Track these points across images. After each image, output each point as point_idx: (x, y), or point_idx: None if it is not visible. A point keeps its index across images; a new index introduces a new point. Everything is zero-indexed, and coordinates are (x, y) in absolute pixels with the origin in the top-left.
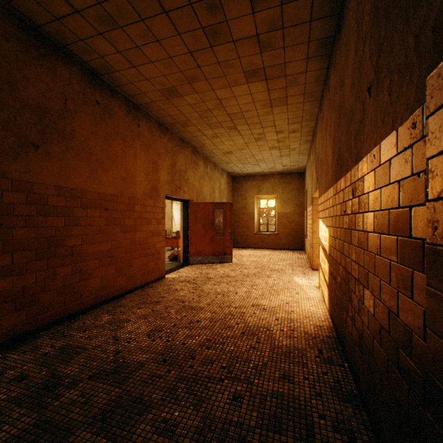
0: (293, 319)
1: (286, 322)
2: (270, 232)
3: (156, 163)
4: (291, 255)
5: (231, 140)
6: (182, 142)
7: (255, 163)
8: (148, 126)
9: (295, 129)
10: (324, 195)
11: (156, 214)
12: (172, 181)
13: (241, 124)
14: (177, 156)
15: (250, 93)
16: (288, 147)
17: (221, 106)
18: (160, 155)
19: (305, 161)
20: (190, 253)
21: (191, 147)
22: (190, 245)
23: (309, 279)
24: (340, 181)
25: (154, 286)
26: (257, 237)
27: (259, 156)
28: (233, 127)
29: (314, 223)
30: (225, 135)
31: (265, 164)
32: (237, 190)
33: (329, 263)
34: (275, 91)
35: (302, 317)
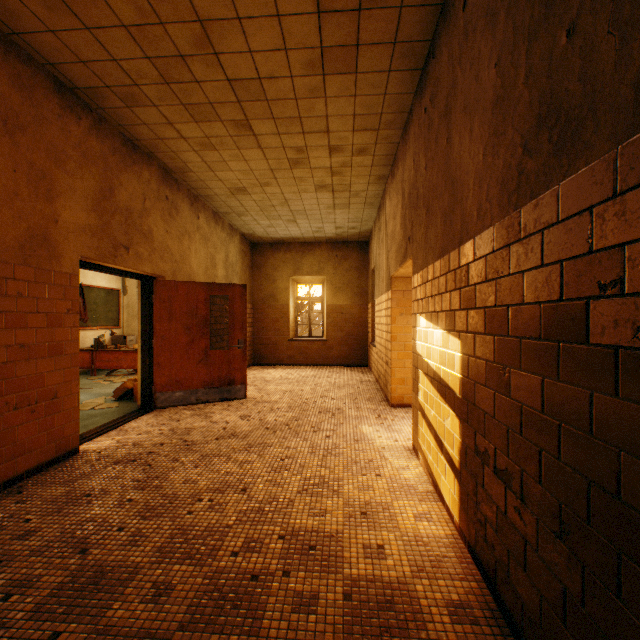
0: (390, 583)
1: (373, 603)
2: (314, 338)
3: (44, 174)
4: (349, 377)
5: (242, 158)
6: (133, 150)
7: (289, 219)
8: (13, 72)
9: (365, 147)
10: (442, 262)
11: (44, 303)
12: (103, 229)
13: (261, 116)
14: (119, 175)
15: (276, 15)
16: (349, 189)
17: (210, 48)
18: (63, 160)
19: (372, 221)
20: (158, 385)
21: (159, 168)
22: (158, 368)
23: (390, 429)
24: (561, 188)
25: (30, 487)
26: (294, 345)
27: (298, 204)
28: (244, 124)
29: (394, 324)
30: (228, 143)
31: (307, 221)
32: (259, 267)
33: (470, 423)
34: (335, 20)
35: (408, 569)
